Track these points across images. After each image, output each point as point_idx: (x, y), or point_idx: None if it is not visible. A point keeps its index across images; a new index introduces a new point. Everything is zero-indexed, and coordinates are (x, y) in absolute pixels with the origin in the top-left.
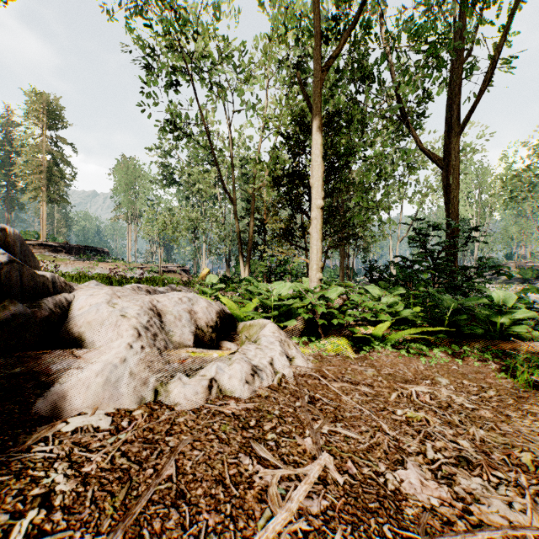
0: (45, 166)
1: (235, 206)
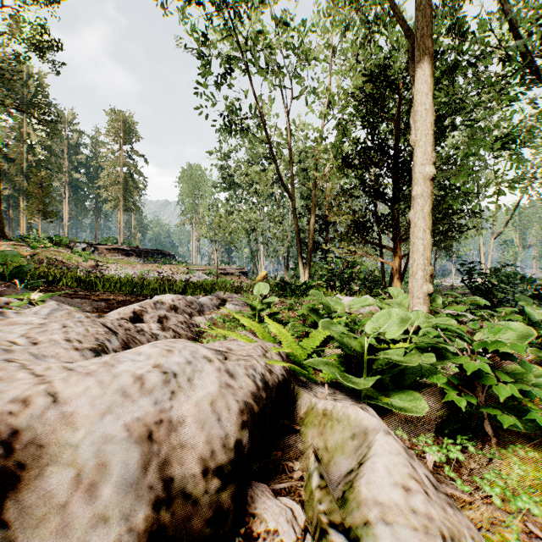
0: (121, 177)
1: (293, 202)
